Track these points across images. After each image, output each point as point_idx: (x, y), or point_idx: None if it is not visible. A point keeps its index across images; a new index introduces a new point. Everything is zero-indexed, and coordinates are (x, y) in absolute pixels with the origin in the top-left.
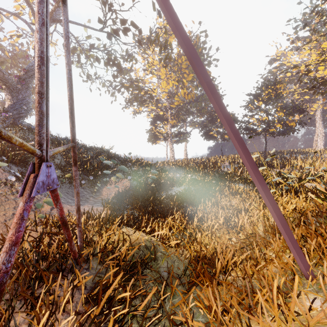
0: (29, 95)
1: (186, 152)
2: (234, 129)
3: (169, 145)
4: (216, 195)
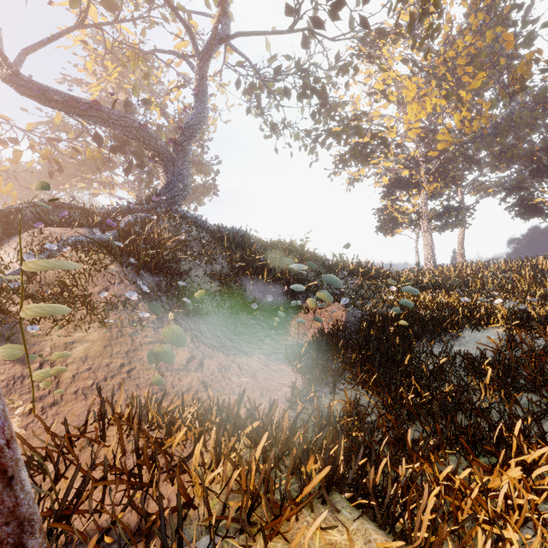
0: (187, 167)
1: (462, 248)
2: None
3: (424, 235)
4: None
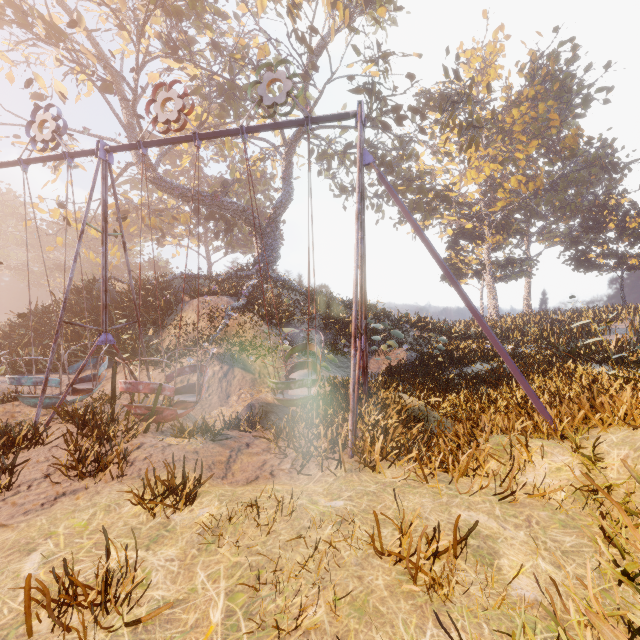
0: (277, 238)
1: (528, 297)
2: (476, 314)
3: (487, 286)
4: (531, 376)
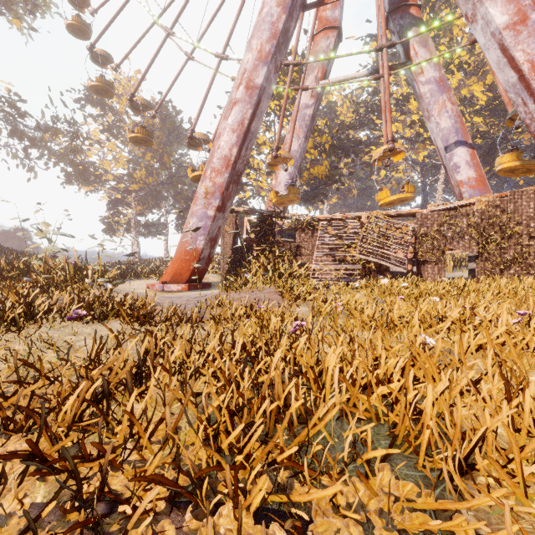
0: None
1: (166, 248)
2: None
3: (133, 239)
4: None
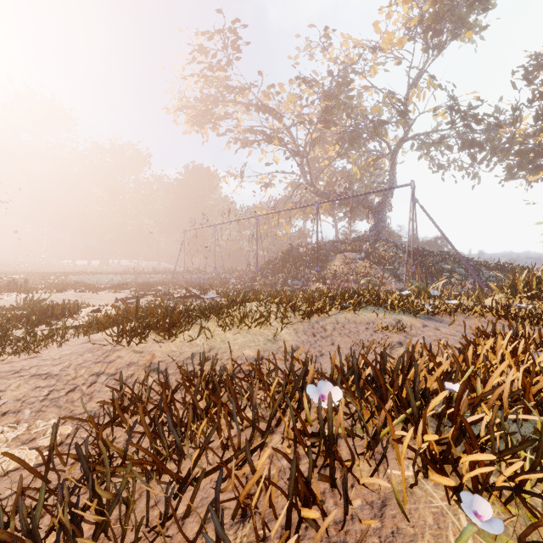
0: (385, 213)
1: None
2: (459, 256)
3: None
4: None
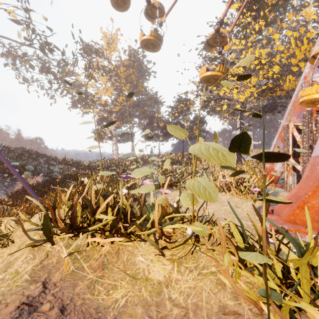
0: None
1: (132, 150)
2: (2, 158)
3: (114, 144)
4: None
